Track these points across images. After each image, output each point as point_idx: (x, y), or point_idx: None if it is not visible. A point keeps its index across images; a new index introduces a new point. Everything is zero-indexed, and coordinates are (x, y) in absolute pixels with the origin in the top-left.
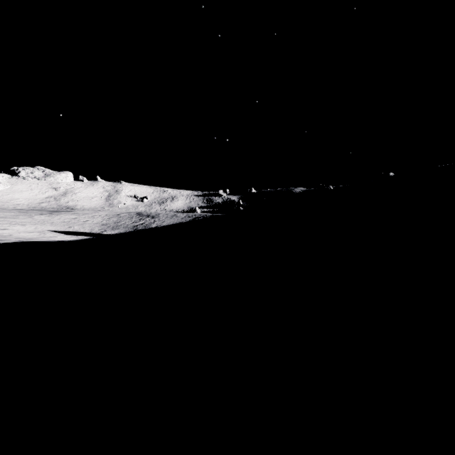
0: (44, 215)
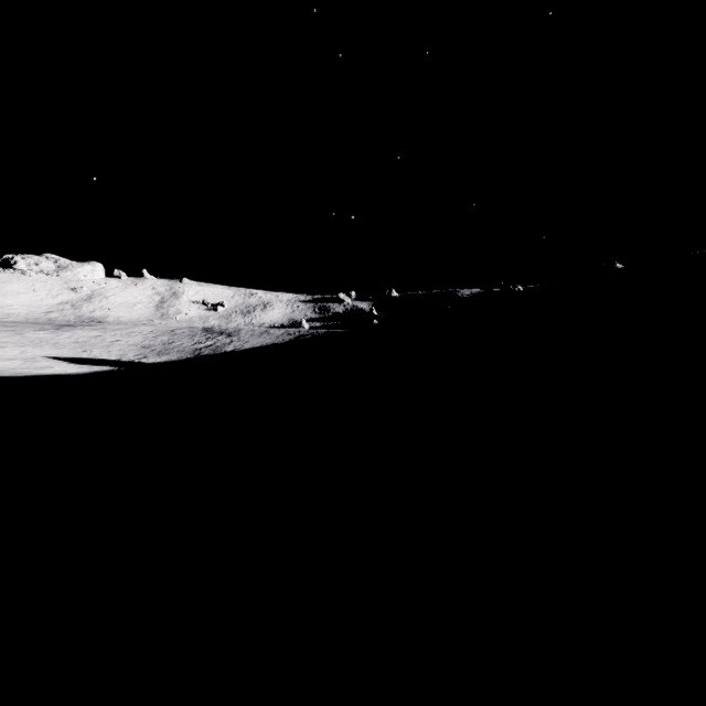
0: (45, 330)
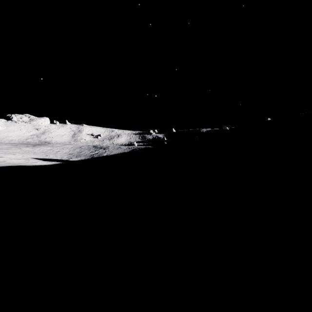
0: (29, 147)
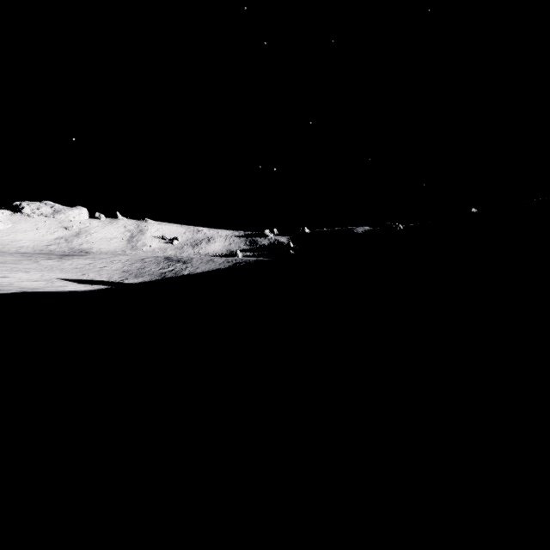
0: (52, 259)
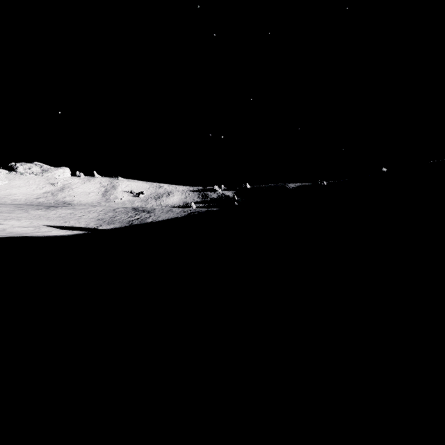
0: (40, 210)
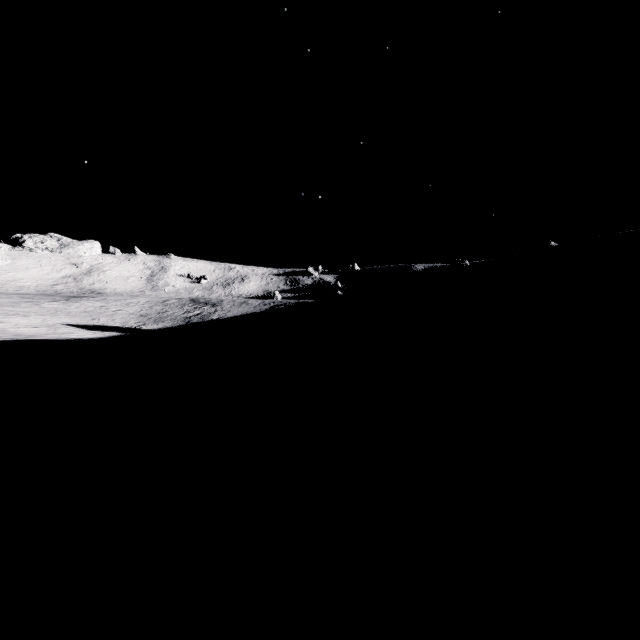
0: (57, 301)
